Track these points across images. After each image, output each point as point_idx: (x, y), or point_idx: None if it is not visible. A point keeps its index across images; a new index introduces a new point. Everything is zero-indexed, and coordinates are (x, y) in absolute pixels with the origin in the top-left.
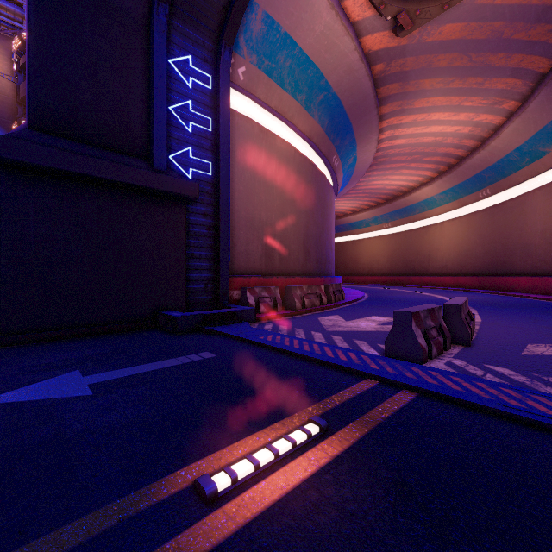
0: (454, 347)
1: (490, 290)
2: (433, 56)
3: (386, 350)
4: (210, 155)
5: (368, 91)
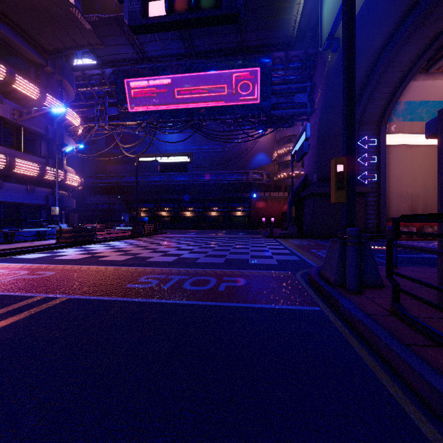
0: None
1: None
2: None
3: None
4: (376, 172)
5: None
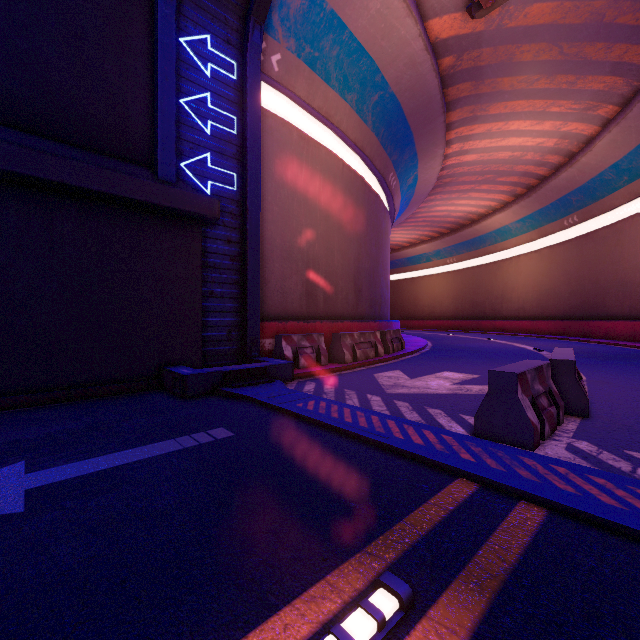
0: (568, 419)
1: (578, 337)
2: (515, 47)
3: (478, 427)
4: (235, 165)
5: (434, 92)
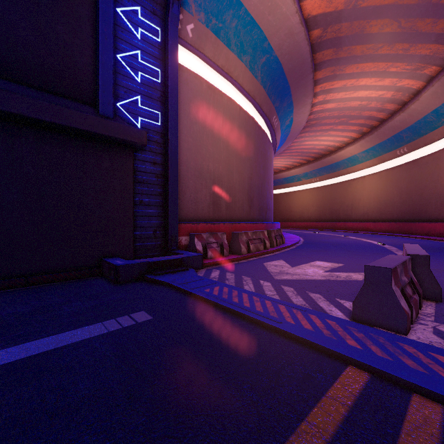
0: (425, 303)
1: (407, 234)
2: (366, 22)
3: (355, 312)
4: (159, 106)
5: (306, 56)
